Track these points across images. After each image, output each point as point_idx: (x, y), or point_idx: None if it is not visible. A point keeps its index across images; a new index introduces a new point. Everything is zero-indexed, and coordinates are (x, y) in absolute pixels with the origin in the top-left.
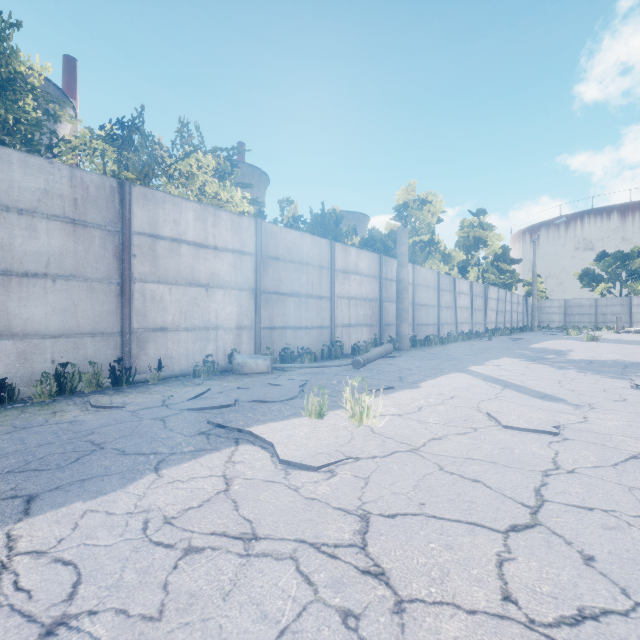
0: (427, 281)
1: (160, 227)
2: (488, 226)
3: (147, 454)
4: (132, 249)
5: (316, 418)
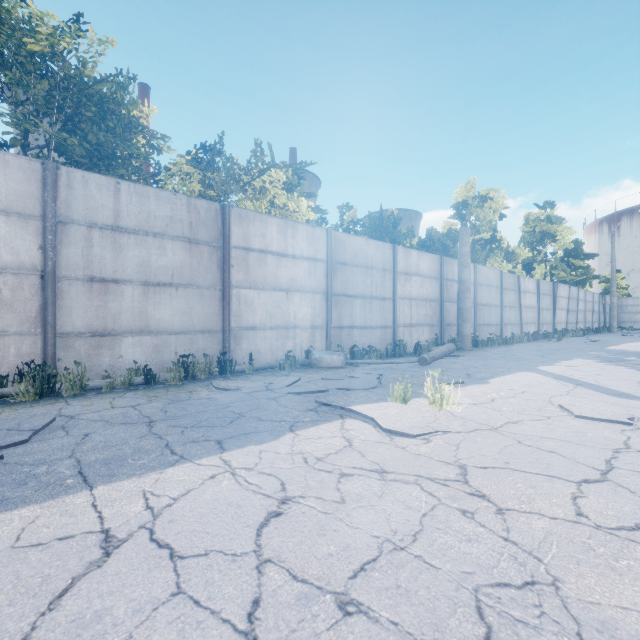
0: (489, 280)
1: (251, 241)
2: (557, 219)
3: (278, 421)
4: (230, 261)
5: (401, 403)
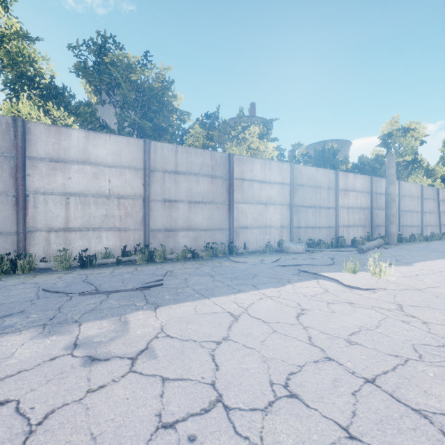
0: (411, 192)
1: (245, 174)
2: None
3: (279, 278)
4: (233, 187)
5: (351, 273)
